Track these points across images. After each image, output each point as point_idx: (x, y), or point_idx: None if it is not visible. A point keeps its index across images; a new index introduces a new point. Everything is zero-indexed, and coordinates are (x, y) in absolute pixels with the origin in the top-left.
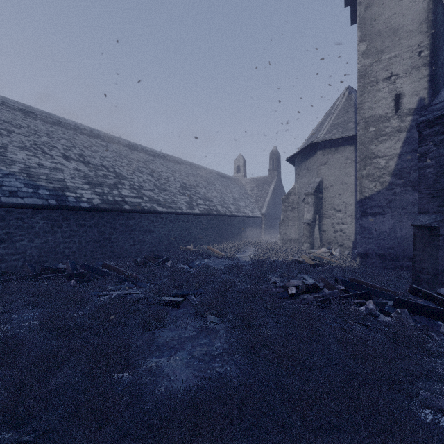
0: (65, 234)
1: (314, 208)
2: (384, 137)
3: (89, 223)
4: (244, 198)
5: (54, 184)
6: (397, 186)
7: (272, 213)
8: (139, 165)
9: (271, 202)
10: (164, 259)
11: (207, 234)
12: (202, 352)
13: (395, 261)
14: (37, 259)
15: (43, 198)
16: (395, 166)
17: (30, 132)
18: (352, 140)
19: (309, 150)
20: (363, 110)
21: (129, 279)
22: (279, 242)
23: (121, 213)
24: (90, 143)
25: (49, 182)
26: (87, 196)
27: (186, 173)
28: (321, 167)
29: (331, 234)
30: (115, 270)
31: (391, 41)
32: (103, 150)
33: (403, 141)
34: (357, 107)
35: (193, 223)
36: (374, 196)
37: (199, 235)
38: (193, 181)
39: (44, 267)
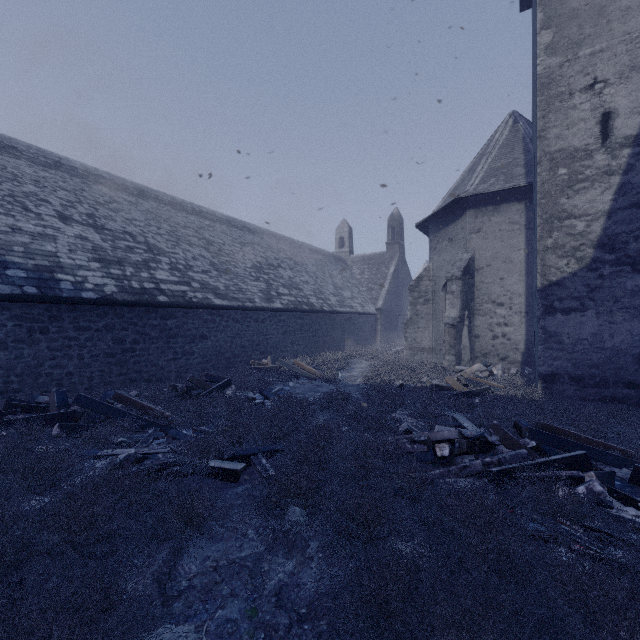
0: (54, 343)
1: (462, 300)
2: (583, 183)
3: (98, 325)
4: (350, 284)
5: (37, 261)
6: (606, 265)
7: (393, 307)
8: (188, 233)
9: (391, 291)
10: (221, 384)
11: (293, 341)
12: (274, 605)
13: (603, 388)
14: (1, 387)
15: (14, 283)
16: (601, 231)
17: (4, 177)
18: (521, 193)
19: (451, 211)
20: (547, 141)
21: (157, 423)
22: (404, 353)
23: (152, 308)
24: (108, 198)
25: (28, 257)
26: (95, 281)
27: (263, 247)
28: (472, 236)
29: (487, 341)
30: (135, 406)
31: (595, 27)
32: (129, 209)
33: (615, 191)
34: (537, 136)
35: (272, 324)
36: (567, 281)
37: (281, 342)
38: (272, 259)
39: (9, 402)
